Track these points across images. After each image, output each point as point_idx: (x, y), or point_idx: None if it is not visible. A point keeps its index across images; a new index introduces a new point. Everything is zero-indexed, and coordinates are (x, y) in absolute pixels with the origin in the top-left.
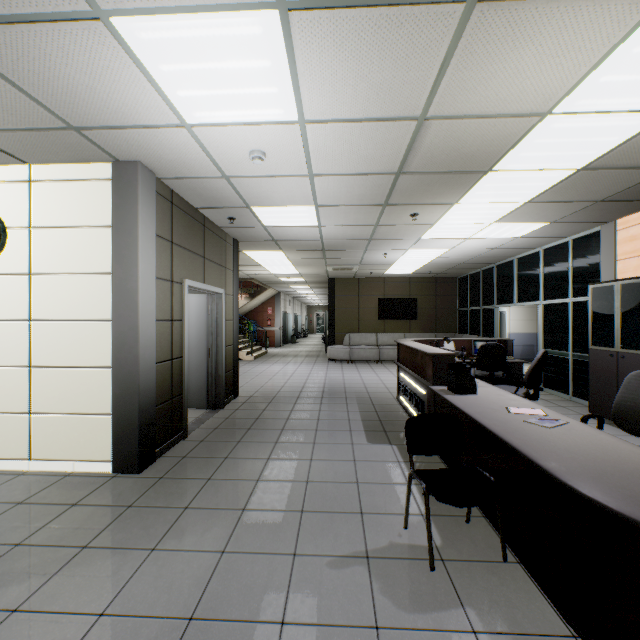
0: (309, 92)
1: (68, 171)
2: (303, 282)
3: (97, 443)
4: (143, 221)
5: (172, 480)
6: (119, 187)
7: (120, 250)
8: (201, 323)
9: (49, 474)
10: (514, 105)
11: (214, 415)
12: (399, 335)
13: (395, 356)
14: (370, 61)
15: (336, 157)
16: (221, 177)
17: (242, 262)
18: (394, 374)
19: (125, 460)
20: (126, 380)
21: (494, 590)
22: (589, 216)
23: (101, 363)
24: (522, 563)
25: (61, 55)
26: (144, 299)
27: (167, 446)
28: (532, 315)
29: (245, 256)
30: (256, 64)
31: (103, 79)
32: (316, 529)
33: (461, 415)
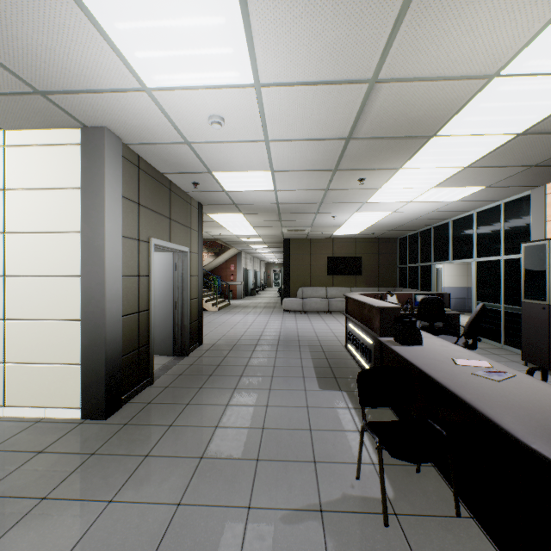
0: (264, 53)
1: (39, 136)
2: (261, 242)
3: (66, 391)
4: (109, 183)
5: (136, 426)
6: (87, 151)
7: (88, 210)
8: (168, 278)
9: (21, 420)
10: (464, 66)
11: (180, 362)
12: (346, 289)
13: (342, 307)
14: (324, 17)
15: (290, 122)
16: (183, 143)
17: (207, 224)
18: (342, 323)
19: (92, 407)
20: (93, 332)
21: (450, 550)
22: (522, 180)
23: (70, 316)
24: (476, 519)
25: (16, 12)
26: (110, 256)
27: (134, 392)
28: (464, 271)
29: (209, 219)
30: (210, 21)
31: (61, 39)
32: (271, 479)
33: (409, 366)
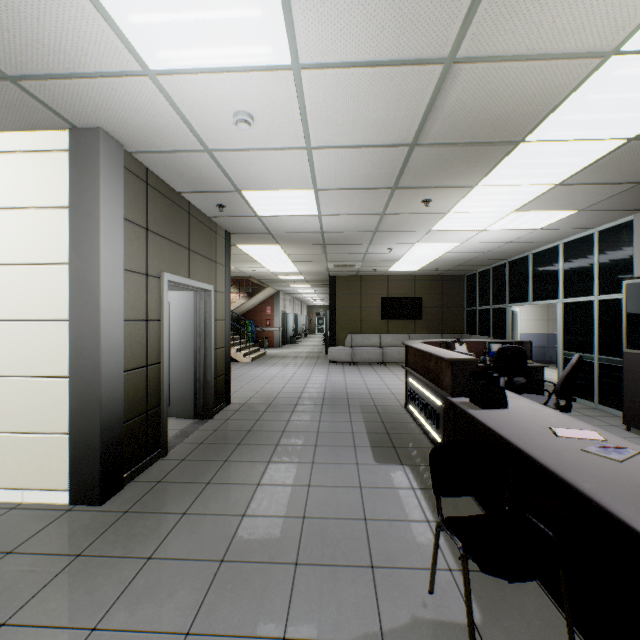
0: (304, 16)
1: (16, 140)
2: (303, 280)
3: (51, 468)
4: (106, 201)
5: (139, 515)
6: (77, 159)
7: (78, 235)
8: (188, 323)
9: None
10: (573, 38)
11: (201, 426)
12: (403, 336)
13: (399, 358)
14: None
15: (339, 121)
16: (203, 151)
17: (237, 258)
18: (399, 378)
19: (84, 489)
20: (85, 392)
21: None
22: (624, 202)
23: (56, 372)
24: None
25: None
26: (108, 295)
27: (140, 468)
28: (543, 315)
29: (240, 251)
30: None
31: None
32: (314, 594)
33: (492, 436)
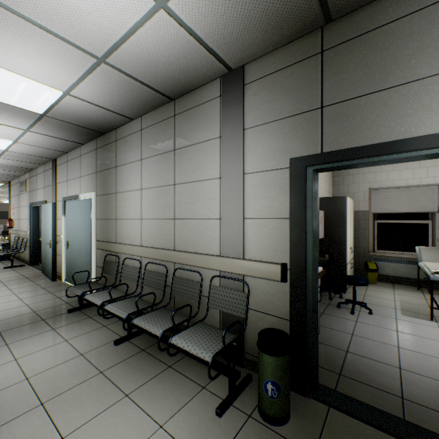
0: None
1: None
2: None
3: None
4: None
5: None
6: None
7: None
8: None
9: None
10: None
11: None
12: None
13: None
14: None
15: None
16: None
17: None
18: None
19: None
20: None
21: None
22: None
23: None
24: None
25: None
26: None
27: None
28: None
29: None
30: None
31: None
32: None
33: None
